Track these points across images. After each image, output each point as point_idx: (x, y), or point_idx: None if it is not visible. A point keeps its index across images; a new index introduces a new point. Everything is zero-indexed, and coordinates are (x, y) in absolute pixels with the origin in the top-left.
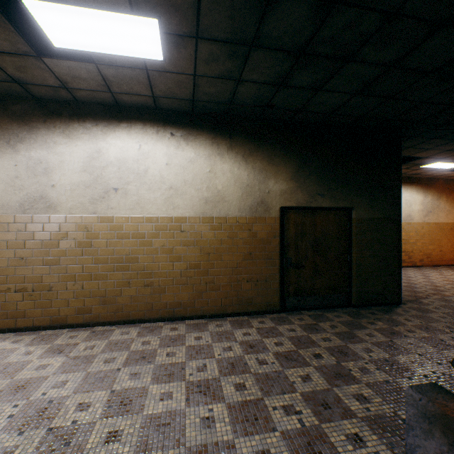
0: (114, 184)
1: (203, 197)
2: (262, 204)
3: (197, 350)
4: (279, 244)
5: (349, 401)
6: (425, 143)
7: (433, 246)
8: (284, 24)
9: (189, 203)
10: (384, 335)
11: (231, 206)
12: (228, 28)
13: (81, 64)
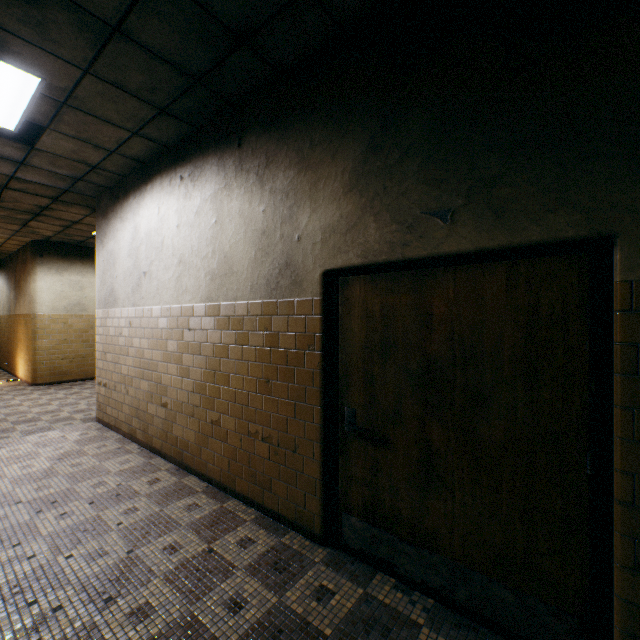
0: (144, 267)
1: (209, 270)
2: (286, 270)
3: (83, 529)
4: (321, 367)
5: None
6: None
7: None
8: None
9: (195, 282)
10: None
11: (241, 280)
12: None
13: (48, 136)
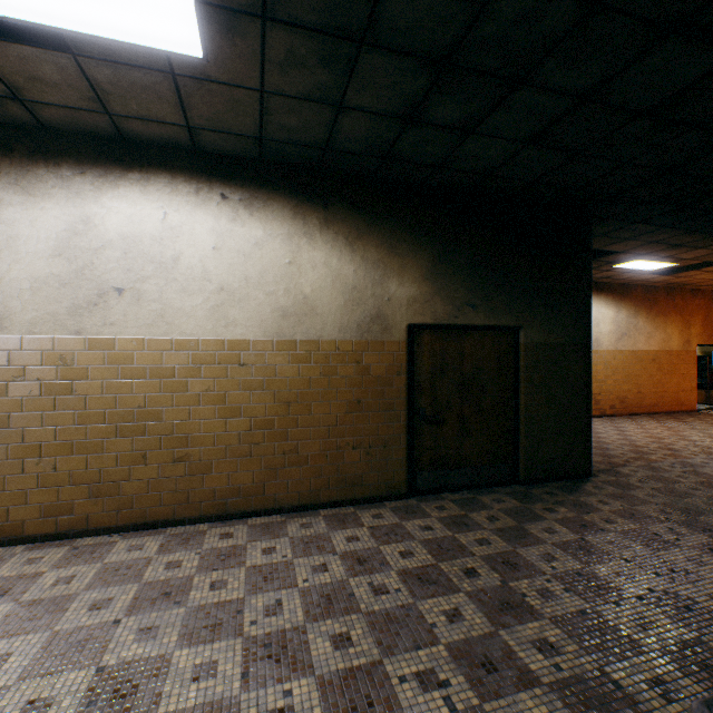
0: (116, 281)
1: (278, 306)
2: (378, 320)
3: (266, 574)
4: (406, 385)
5: (526, 655)
6: (623, 230)
7: (628, 385)
8: (419, 6)
9: (253, 316)
10: (570, 529)
11: (327, 322)
12: (319, 3)
13: (44, 52)
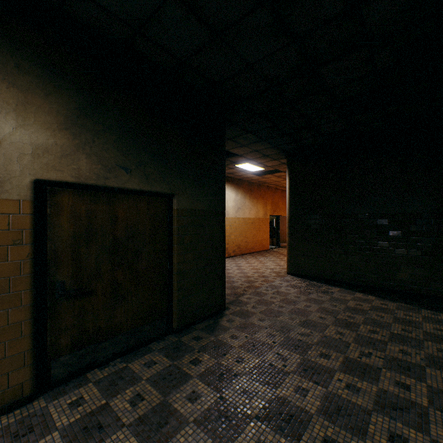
0: None
1: None
2: None
3: None
4: (32, 257)
5: None
6: (242, 137)
7: (242, 238)
8: None
9: None
10: (212, 386)
11: None
12: None
13: None
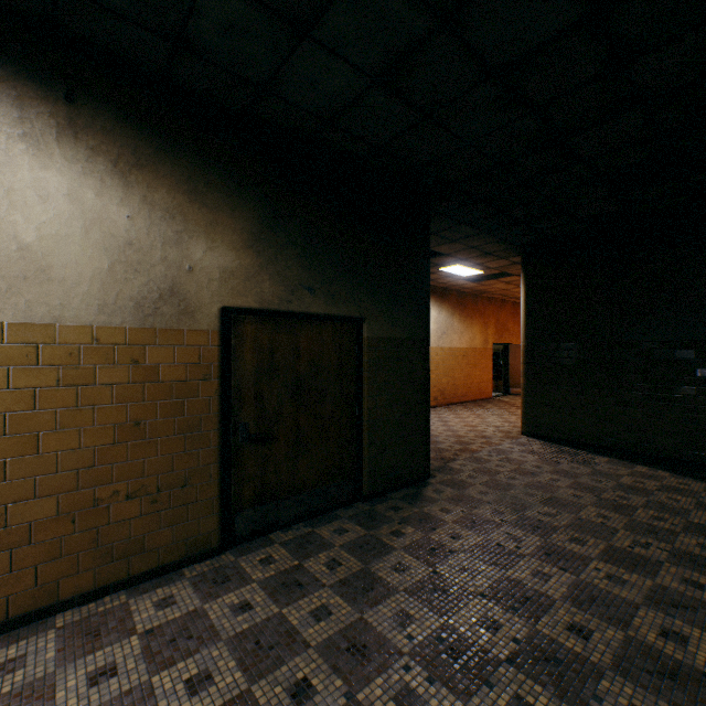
0: None
1: None
2: (173, 297)
3: None
4: (220, 393)
5: None
6: (452, 230)
7: (447, 379)
8: None
9: None
10: (421, 559)
11: (74, 294)
12: None
13: None
